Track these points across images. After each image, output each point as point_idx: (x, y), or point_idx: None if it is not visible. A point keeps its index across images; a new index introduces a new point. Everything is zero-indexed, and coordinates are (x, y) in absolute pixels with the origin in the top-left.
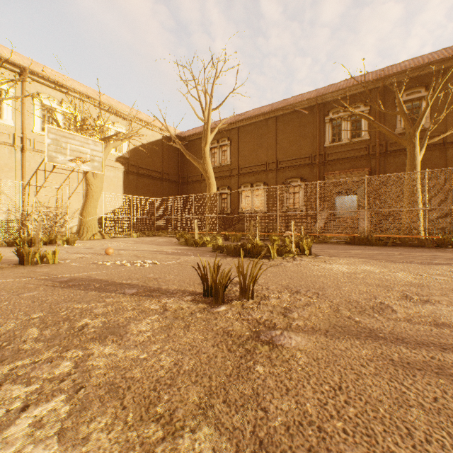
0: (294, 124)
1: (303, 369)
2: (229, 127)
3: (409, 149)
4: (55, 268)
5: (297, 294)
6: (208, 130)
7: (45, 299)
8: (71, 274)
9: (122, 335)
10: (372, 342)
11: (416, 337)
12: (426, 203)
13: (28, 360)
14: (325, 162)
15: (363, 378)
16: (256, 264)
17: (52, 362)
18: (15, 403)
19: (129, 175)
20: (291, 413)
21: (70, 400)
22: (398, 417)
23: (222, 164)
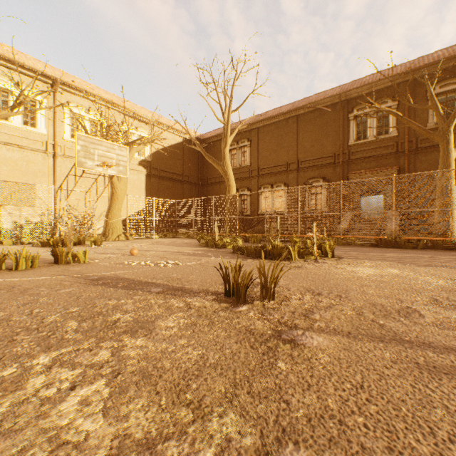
0: (316, 123)
1: (324, 368)
2: (249, 128)
3: (442, 145)
4: (86, 267)
5: (319, 296)
6: (228, 132)
7: (80, 295)
8: (100, 273)
9: (151, 329)
10: (397, 345)
11: (444, 342)
12: None
13: (71, 348)
14: (350, 161)
15: (386, 379)
16: (277, 265)
17: (91, 351)
18: (64, 384)
19: (151, 178)
20: (312, 406)
21: (110, 383)
22: (421, 416)
23: (242, 165)
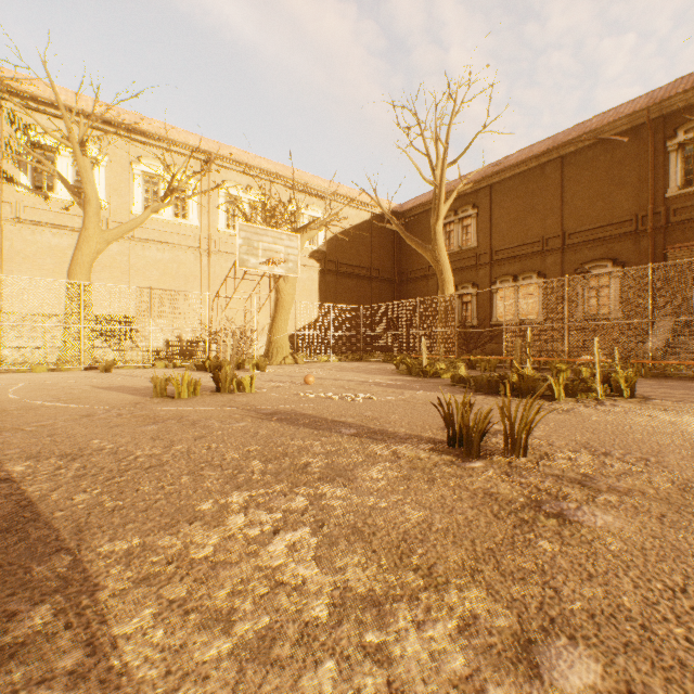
0: (599, 165)
1: (616, 557)
2: (475, 187)
3: None
4: (254, 398)
5: (605, 456)
6: (441, 198)
7: (256, 431)
8: (272, 405)
9: (351, 479)
10: None
11: None
12: None
13: (263, 490)
14: (668, 226)
15: None
16: (532, 404)
17: (286, 496)
18: (266, 526)
19: (326, 275)
20: (596, 601)
21: (316, 533)
22: None
23: (463, 248)
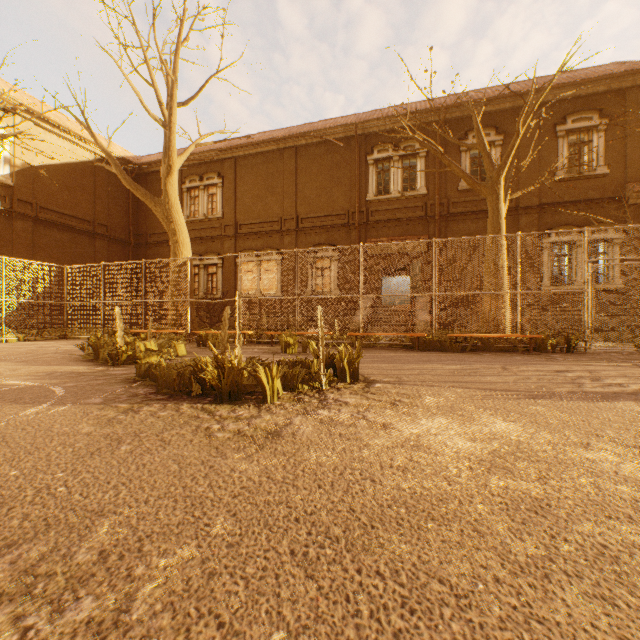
0: (324, 163)
1: None
2: (221, 156)
3: (491, 202)
4: None
5: None
6: (172, 143)
7: None
8: None
9: None
10: None
11: None
12: (518, 284)
13: None
14: (368, 223)
15: None
16: None
17: None
18: None
19: (15, 219)
20: None
21: None
22: None
23: (209, 216)
